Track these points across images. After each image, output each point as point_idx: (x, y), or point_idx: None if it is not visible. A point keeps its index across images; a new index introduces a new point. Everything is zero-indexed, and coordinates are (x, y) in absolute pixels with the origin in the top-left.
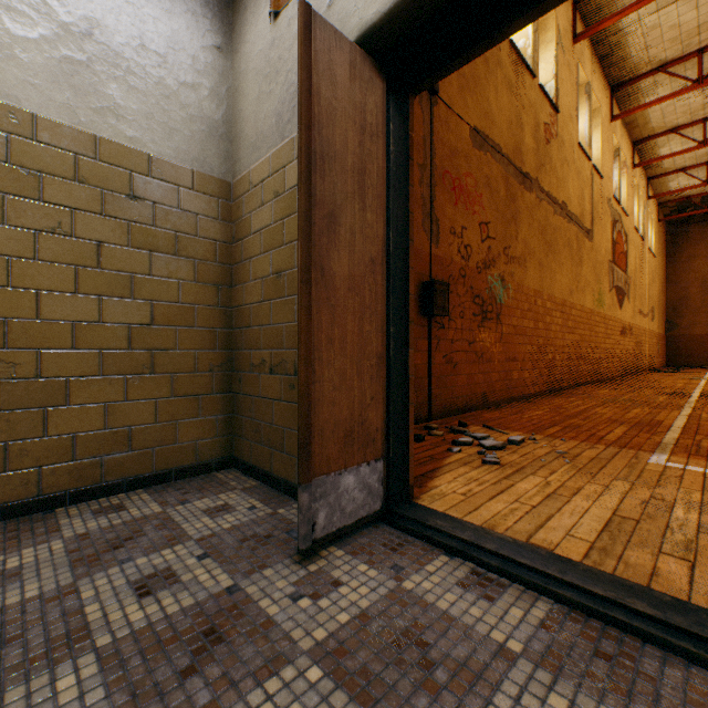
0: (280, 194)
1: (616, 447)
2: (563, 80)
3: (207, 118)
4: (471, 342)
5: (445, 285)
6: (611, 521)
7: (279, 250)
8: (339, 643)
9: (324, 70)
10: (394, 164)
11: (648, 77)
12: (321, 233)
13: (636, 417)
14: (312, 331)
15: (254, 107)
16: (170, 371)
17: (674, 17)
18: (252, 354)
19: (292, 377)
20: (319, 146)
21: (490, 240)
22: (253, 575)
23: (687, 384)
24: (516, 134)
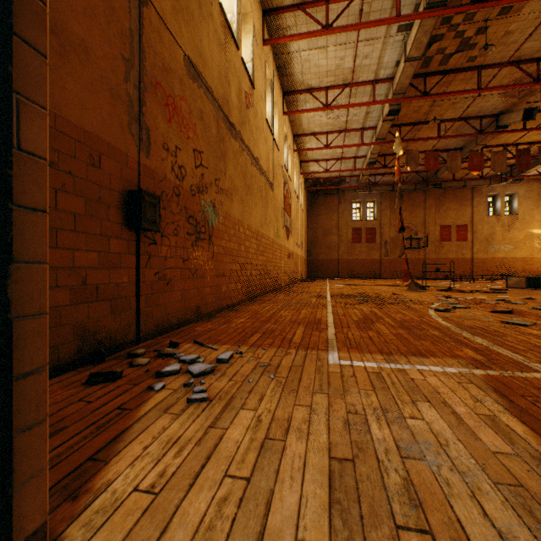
0: None
1: (303, 349)
2: (257, 67)
3: None
4: (186, 259)
5: (156, 199)
6: (332, 475)
7: None
8: None
9: None
10: None
11: (303, 94)
12: None
13: (306, 317)
14: None
15: None
16: None
17: (316, 59)
18: None
19: None
20: None
21: (204, 168)
22: None
23: (322, 289)
24: (225, 86)
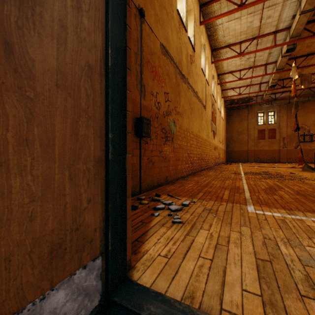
0: None
1: (230, 203)
2: (196, 39)
3: None
4: (161, 151)
5: (148, 121)
6: (258, 266)
7: None
8: None
9: None
10: None
11: (224, 49)
12: None
13: (229, 185)
14: None
15: None
16: None
17: (233, 26)
18: None
19: None
20: None
21: (169, 102)
22: None
23: (237, 169)
24: (179, 55)
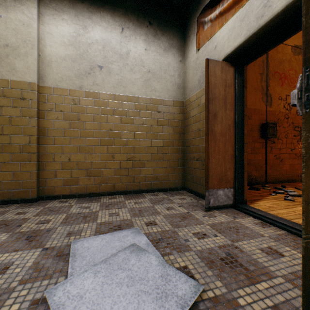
0: (199, 105)
1: None
2: None
3: (177, 84)
4: (292, 149)
5: (274, 124)
6: None
7: (199, 122)
8: (214, 225)
9: (212, 74)
10: (237, 93)
11: None
12: (211, 120)
13: None
14: (208, 148)
15: (191, 78)
16: (167, 159)
17: None
18: (190, 155)
19: (203, 162)
20: (210, 96)
21: None
22: (193, 211)
23: None
24: None
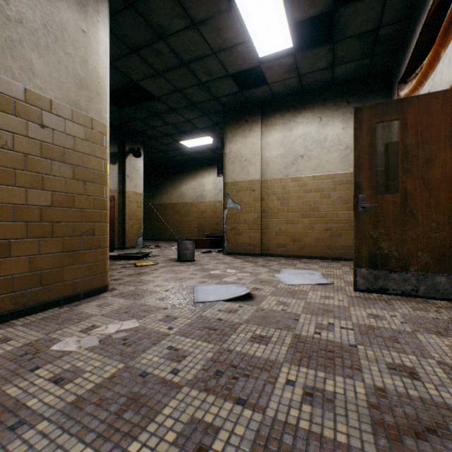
0: None
1: None
2: None
3: (380, 151)
4: None
5: None
6: None
7: None
8: None
9: (393, 154)
10: None
11: None
12: None
13: None
14: None
15: None
16: None
17: None
18: None
19: None
20: (391, 174)
21: None
22: None
23: None
24: None
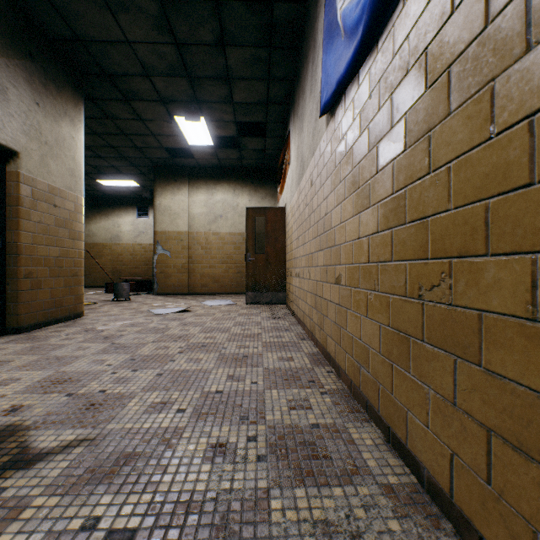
0: None
1: None
2: None
3: None
4: None
5: None
6: None
7: None
8: None
9: None
10: None
11: None
12: None
13: None
14: None
15: None
16: None
17: None
18: None
19: None
20: None
21: None
22: None
23: None
24: None
